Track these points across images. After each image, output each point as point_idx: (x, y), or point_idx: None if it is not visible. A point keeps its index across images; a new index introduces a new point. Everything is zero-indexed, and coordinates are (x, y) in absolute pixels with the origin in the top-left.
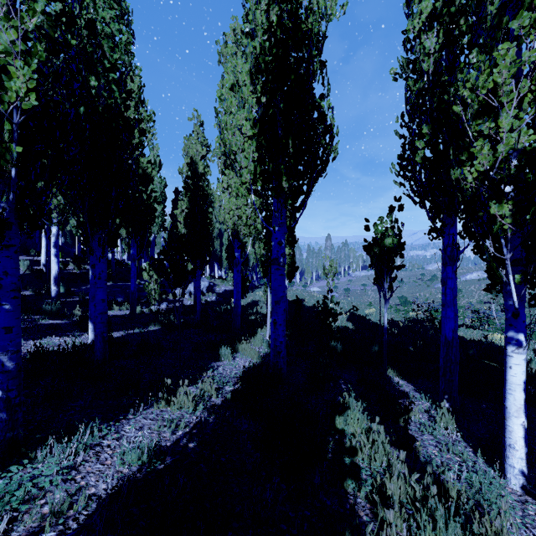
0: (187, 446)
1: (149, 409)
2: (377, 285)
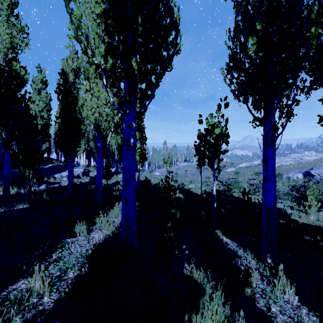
0: None
1: None
2: (208, 165)
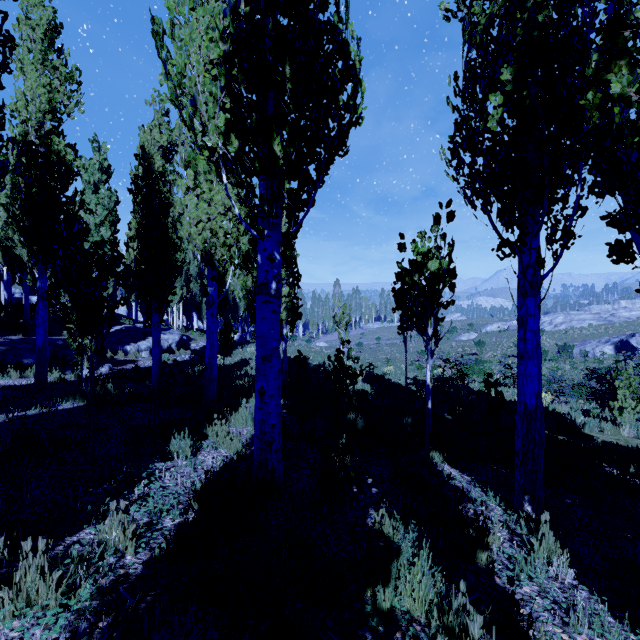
0: None
1: None
2: (417, 330)
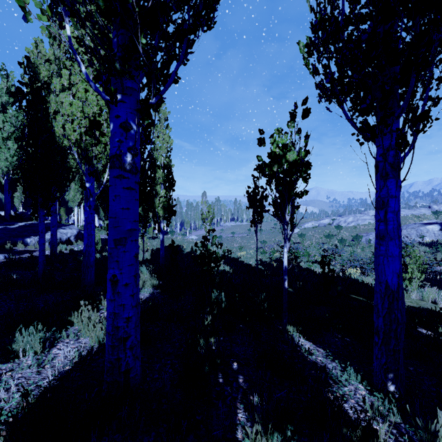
0: None
1: None
2: (276, 216)
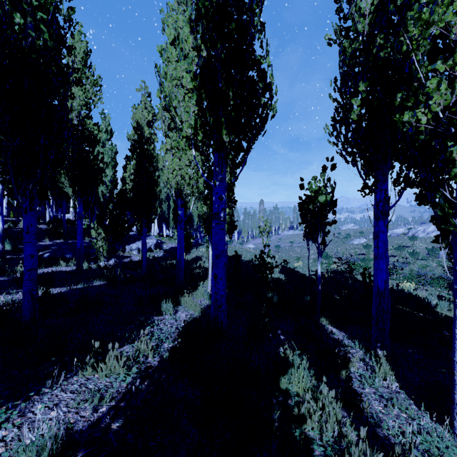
0: (109, 429)
1: (73, 377)
2: (311, 239)
